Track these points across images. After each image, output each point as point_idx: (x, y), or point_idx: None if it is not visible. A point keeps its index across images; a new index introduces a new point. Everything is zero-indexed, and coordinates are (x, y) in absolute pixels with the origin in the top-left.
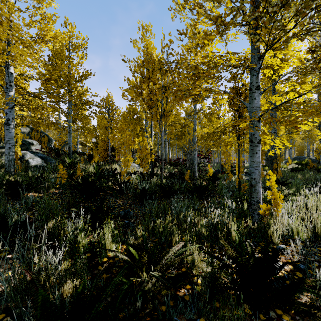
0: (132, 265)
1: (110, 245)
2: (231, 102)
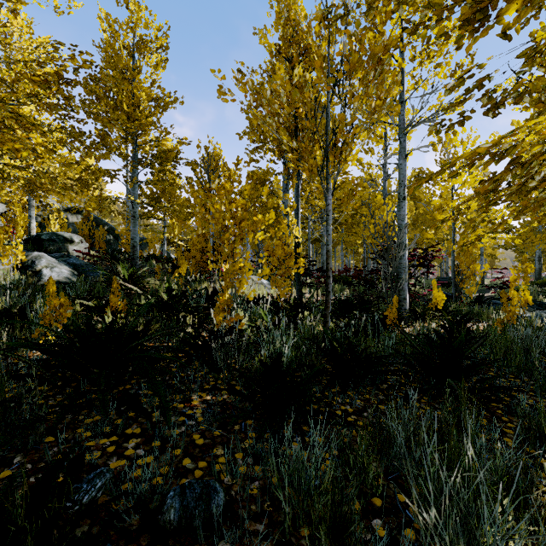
0: None
1: None
2: None
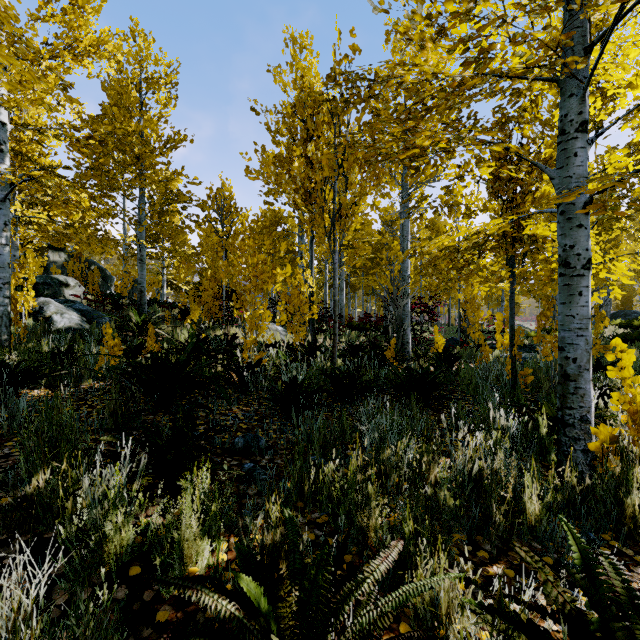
0: (249, 634)
1: (196, 542)
2: (494, 183)
